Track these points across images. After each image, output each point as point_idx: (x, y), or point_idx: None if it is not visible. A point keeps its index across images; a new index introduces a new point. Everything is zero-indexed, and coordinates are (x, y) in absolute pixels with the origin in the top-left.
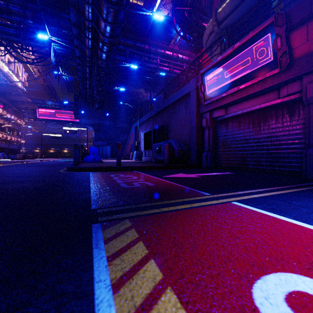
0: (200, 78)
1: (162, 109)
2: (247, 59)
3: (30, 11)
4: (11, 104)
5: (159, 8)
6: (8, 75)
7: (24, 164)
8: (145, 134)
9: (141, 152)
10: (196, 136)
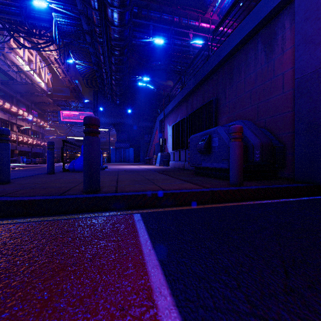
0: None
1: (204, 77)
2: None
3: None
4: (34, 106)
5: None
6: (29, 75)
7: None
8: (173, 127)
9: (167, 155)
10: None
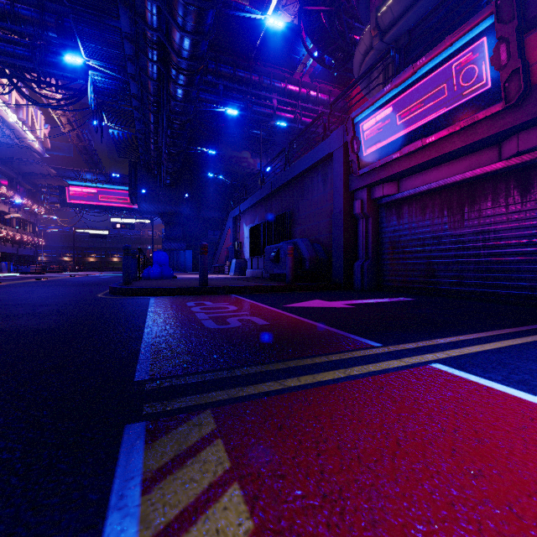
0: (351, 127)
1: (282, 185)
2: (440, 88)
3: (51, 15)
4: (22, 179)
5: (276, 12)
6: (16, 129)
7: (40, 281)
8: (251, 230)
9: (244, 262)
10: (344, 231)
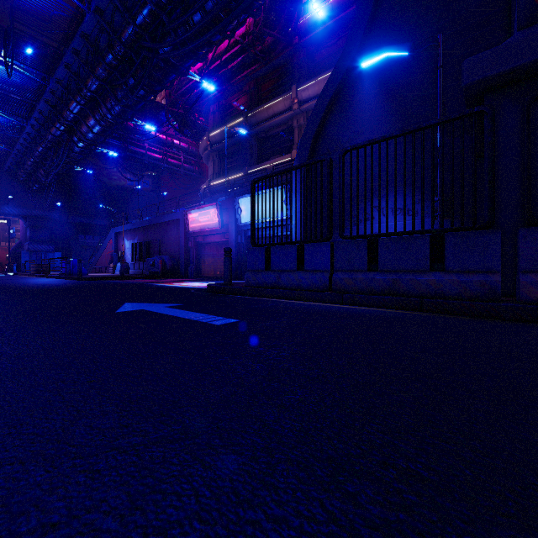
0: (186, 214)
1: (155, 224)
2: (208, 216)
3: None
4: None
5: None
6: None
7: None
8: (133, 245)
9: (127, 265)
10: (184, 254)
